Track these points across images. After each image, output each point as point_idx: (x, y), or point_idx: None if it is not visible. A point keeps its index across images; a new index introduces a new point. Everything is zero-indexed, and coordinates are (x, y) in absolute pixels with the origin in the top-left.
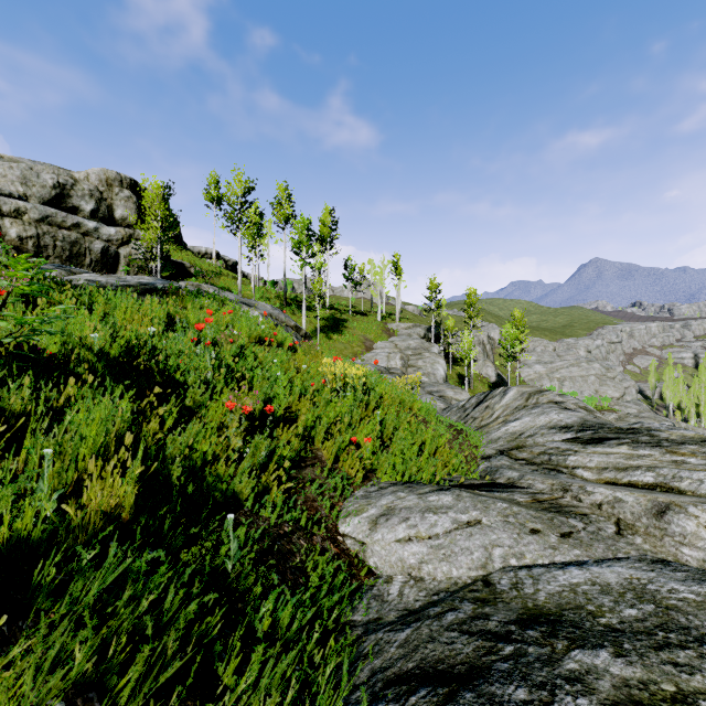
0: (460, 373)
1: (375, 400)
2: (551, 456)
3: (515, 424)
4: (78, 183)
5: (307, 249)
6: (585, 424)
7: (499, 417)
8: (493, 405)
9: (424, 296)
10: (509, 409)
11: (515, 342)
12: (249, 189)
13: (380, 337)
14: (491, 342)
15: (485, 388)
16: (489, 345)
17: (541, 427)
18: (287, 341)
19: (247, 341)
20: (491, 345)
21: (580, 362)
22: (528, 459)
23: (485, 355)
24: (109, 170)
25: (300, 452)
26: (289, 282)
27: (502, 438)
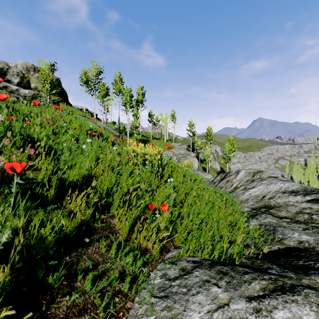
0: (203, 167)
1: (167, 173)
2: (310, 215)
3: (254, 190)
4: (11, 68)
5: (129, 104)
6: (306, 189)
7: (237, 186)
8: (231, 180)
9: (186, 129)
10: (242, 182)
11: (230, 151)
12: (100, 72)
13: (165, 149)
14: (216, 153)
15: (215, 174)
16: (216, 154)
17: (275, 192)
18: (109, 138)
19: (76, 132)
20: (217, 154)
21: (257, 162)
22: (291, 217)
23: (214, 159)
24: (28, 63)
25: (88, 222)
26: (121, 123)
27: (250, 199)
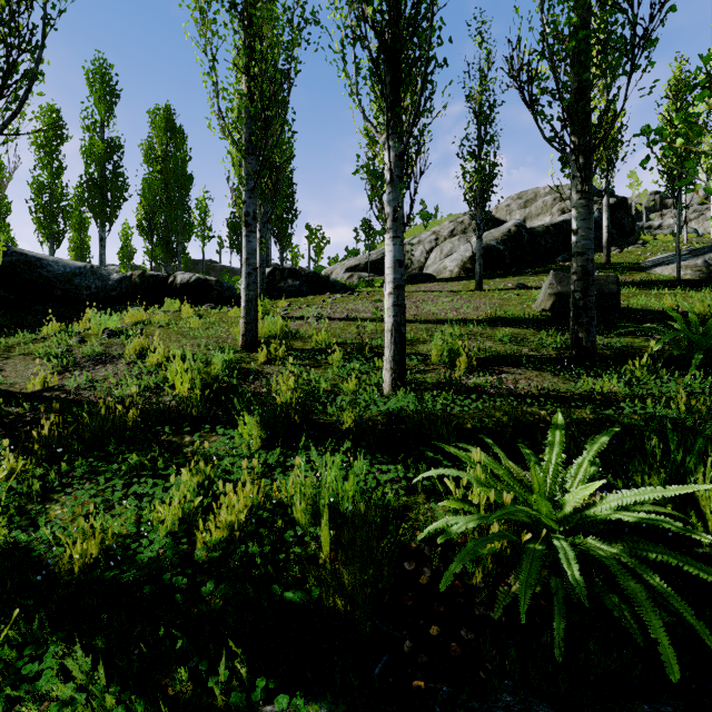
0: None
1: None
2: None
3: None
4: None
5: None
6: None
7: None
8: None
9: None
10: None
11: None
12: None
13: None
14: None
15: None
16: None
17: None
18: None
19: None
20: None
21: None
22: None
23: None
24: None
25: None
26: None
27: None
